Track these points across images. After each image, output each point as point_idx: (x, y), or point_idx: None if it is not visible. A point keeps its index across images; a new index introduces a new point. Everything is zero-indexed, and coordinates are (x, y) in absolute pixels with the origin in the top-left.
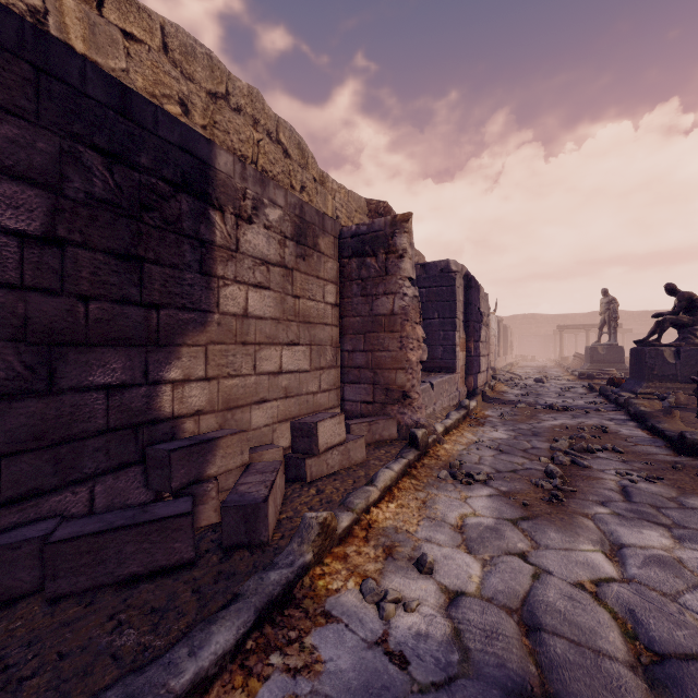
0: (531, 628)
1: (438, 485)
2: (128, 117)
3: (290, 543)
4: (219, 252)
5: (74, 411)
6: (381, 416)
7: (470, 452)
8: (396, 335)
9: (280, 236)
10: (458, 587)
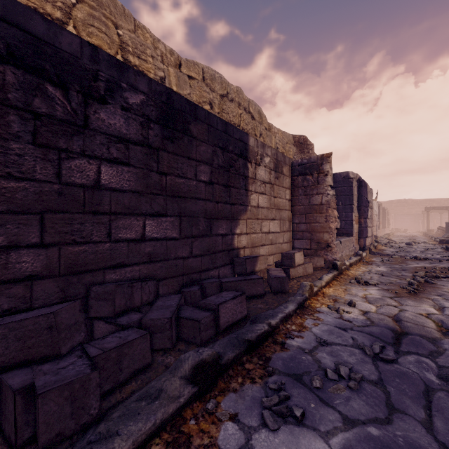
0: (397, 321)
1: (351, 285)
2: (226, 133)
3: (298, 291)
4: (250, 180)
5: (215, 243)
6: (315, 256)
7: (365, 274)
8: (323, 215)
9: (269, 169)
10: (367, 310)
